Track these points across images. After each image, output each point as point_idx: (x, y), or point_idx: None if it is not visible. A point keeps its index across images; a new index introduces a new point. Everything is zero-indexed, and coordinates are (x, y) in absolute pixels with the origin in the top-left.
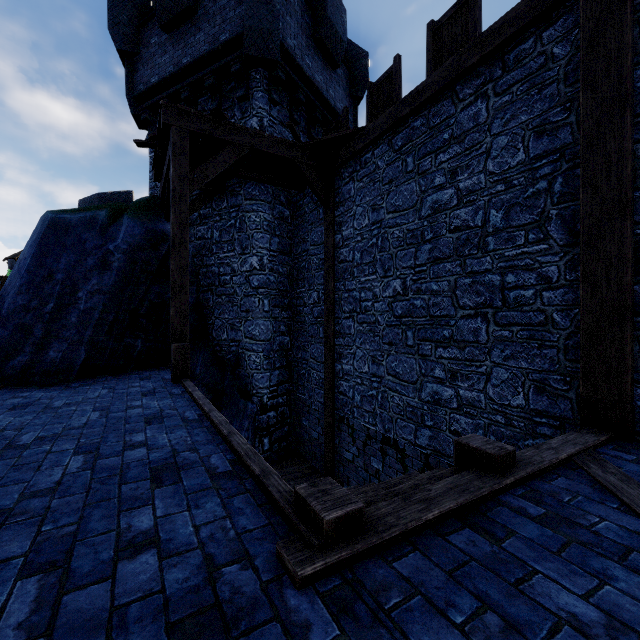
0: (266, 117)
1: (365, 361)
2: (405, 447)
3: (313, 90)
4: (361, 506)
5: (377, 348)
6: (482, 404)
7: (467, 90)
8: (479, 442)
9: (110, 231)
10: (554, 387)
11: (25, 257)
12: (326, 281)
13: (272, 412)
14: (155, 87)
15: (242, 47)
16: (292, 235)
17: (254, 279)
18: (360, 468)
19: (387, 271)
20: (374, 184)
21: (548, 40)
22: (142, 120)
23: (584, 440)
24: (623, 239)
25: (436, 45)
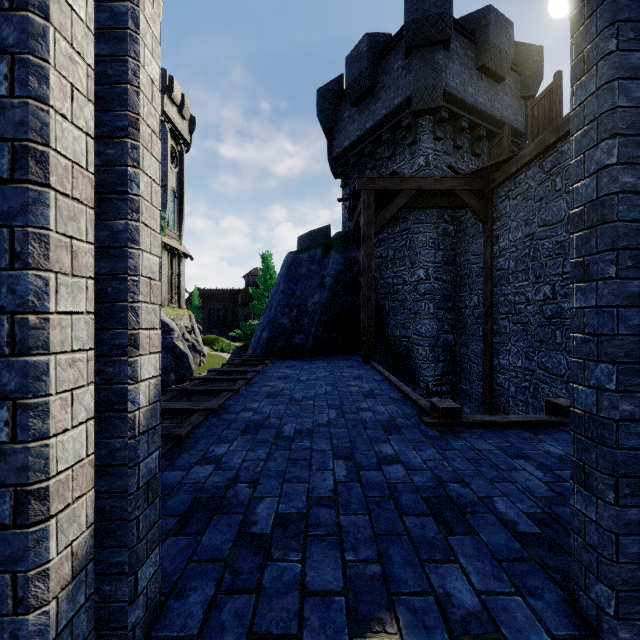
0: (431, 154)
1: (519, 357)
2: None
3: (476, 113)
4: (459, 407)
5: (529, 345)
6: None
7: None
8: (561, 401)
9: (324, 262)
10: None
11: (279, 283)
12: (484, 287)
13: (436, 397)
14: (347, 149)
15: (411, 105)
16: (455, 246)
17: (421, 287)
18: None
19: (538, 278)
20: (526, 202)
21: None
22: (338, 174)
23: None
24: None
25: None
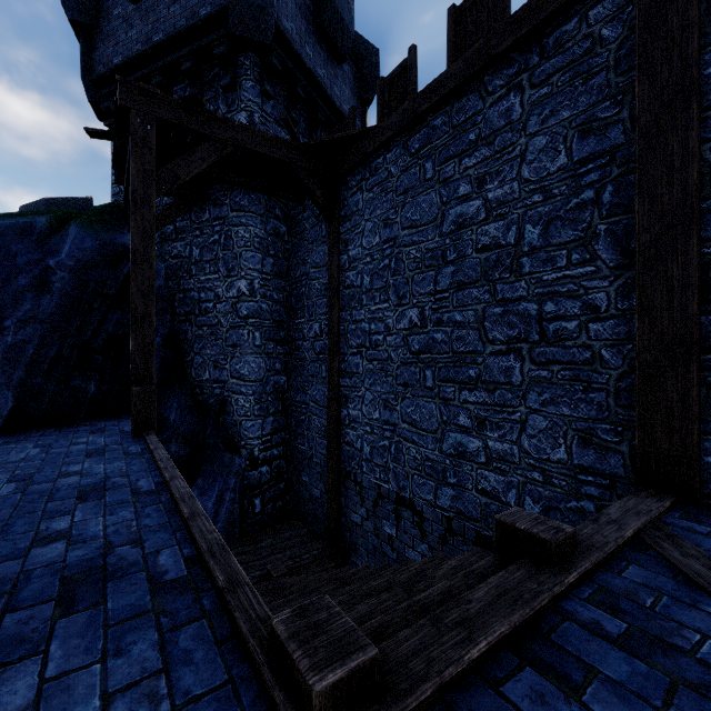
0: (257, 112)
1: (376, 406)
2: (423, 509)
3: (315, 85)
4: (373, 655)
5: (390, 390)
6: (515, 458)
7: (497, 81)
8: (528, 521)
9: (51, 242)
10: (603, 438)
11: None
12: (329, 310)
13: (265, 467)
14: (119, 69)
15: (227, 25)
16: (289, 255)
17: (242, 307)
18: (370, 533)
19: (402, 298)
20: (386, 194)
21: (595, 20)
22: (103, 110)
23: (647, 507)
24: (688, 259)
25: (458, 34)
